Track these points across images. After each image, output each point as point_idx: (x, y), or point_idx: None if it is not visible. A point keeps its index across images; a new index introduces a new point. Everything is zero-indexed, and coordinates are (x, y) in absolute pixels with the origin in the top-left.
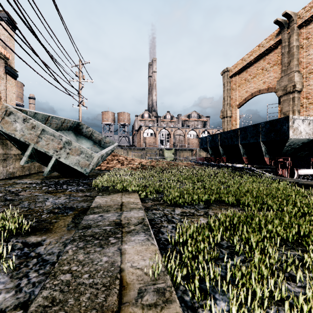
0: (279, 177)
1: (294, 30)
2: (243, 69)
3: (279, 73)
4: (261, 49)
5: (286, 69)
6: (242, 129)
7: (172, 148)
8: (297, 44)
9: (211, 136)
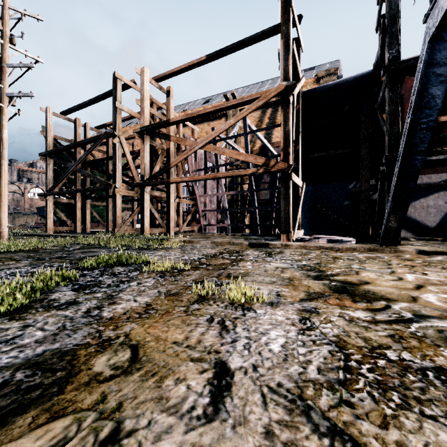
0: None
1: None
2: None
3: None
4: None
5: None
6: None
7: None
8: None
9: None
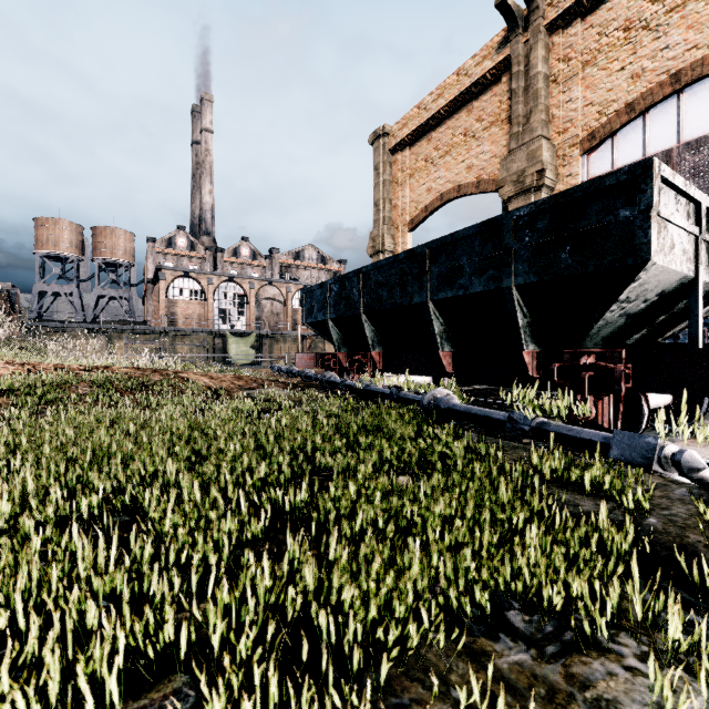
0: None
1: (540, 34)
2: (421, 133)
3: (504, 143)
4: (463, 82)
5: (522, 132)
6: (442, 247)
7: (252, 331)
8: (545, 71)
9: (336, 283)
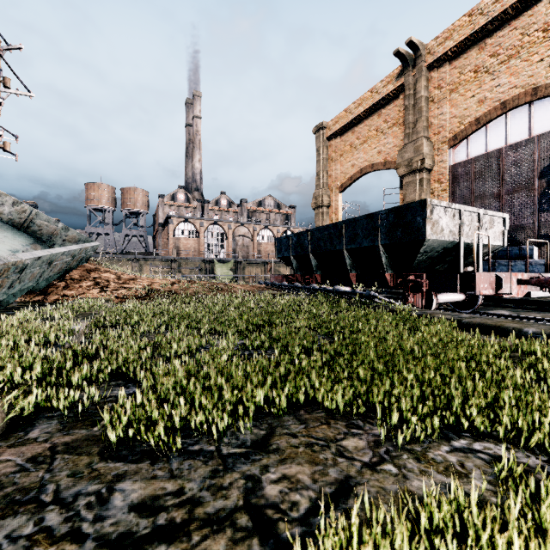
0: (420, 309)
1: (422, 72)
2: (348, 127)
3: (401, 138)
4: (375, 97)
5: (412, 133)
6: (349, 223)
7: (231, 259)
8: (426, 95)
9: (295, 236)
